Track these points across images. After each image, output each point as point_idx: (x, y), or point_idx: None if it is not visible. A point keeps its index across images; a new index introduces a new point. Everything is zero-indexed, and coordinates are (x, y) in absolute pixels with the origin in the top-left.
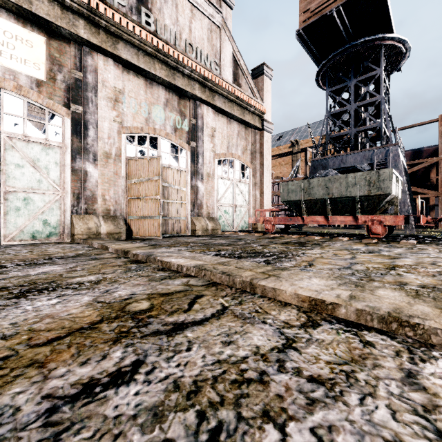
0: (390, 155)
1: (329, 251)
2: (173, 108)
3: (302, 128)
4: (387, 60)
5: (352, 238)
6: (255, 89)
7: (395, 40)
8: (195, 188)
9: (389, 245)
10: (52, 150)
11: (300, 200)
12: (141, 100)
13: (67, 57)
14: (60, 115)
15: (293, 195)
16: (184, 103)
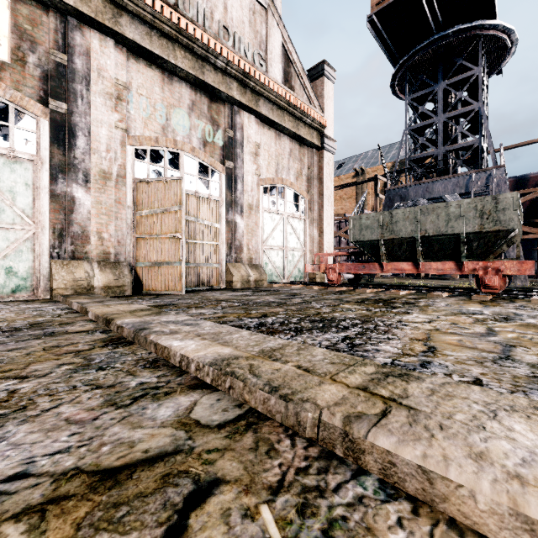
0: (494, 180)
1: (439, 317)
2: (201, 114)
3: (368, 153)
4: (485, 58)
5: (452, 293)
6: (313, 94)
7: (498, 29)
8: (233, 224)
9: (518, 305)
10: (20, 166)
11: (378, 240)
12: (156, 100)
13: (44, 31)
14: (33, 115)
15: (367, 232)
16: (216, 107)
